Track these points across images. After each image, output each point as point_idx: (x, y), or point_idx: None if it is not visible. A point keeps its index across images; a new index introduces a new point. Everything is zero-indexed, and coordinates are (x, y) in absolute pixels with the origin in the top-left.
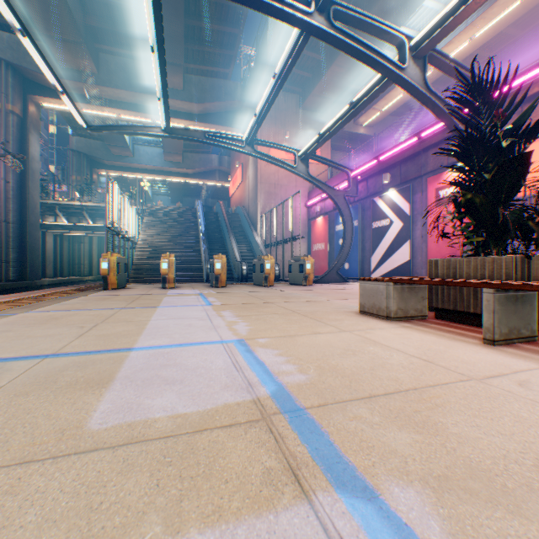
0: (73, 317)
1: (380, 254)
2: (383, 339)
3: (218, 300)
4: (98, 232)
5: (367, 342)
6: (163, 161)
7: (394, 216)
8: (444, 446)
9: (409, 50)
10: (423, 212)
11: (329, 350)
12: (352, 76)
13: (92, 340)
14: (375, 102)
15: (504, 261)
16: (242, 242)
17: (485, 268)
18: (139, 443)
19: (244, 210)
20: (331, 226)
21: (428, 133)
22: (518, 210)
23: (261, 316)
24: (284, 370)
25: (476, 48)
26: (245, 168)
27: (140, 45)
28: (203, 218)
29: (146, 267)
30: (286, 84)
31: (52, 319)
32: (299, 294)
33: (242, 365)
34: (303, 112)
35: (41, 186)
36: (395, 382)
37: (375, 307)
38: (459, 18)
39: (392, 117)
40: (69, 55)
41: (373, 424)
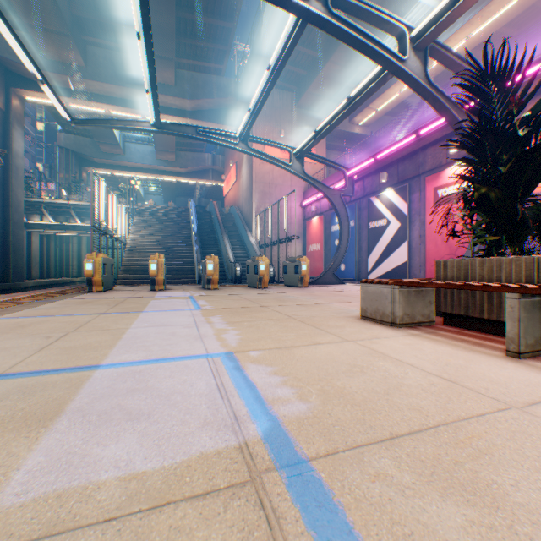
0: (43, 324)
1: (377, 255)
2: (392, 351)
3: (209, 303)
4: (86, 232)
5: (375, 355)
6: (155, 159)
7: (391, 216)
8: (514, 533)
9: (410, 42)
10: (421, 212)
11: (333, 367)
12: (348, 73)
13: (53, 355)
14: (371, 101)
15: (524, 262)
16: (236, 242)
17: (502, 269)
18: (62, 535)
19: (238, 210)
20: (327, 226)
21: (427, 130)
22: (538, 205)
23: (254, 322)
24: (279, 395)
25: (472, 47)
26: (239, 166)
27: (129, 37)
28: (196, 218)
29: (136, 268)
30: (281, 81)
31: (17, 327)
32: (295, 296)
33: (229, 390)
34: (298, 110)
35: (26, 184)
36: (419, 414)
37: (378, 312)
38: (463, 7)
39: (388, 117)
40: (54, 46)
41: (404, 489)
